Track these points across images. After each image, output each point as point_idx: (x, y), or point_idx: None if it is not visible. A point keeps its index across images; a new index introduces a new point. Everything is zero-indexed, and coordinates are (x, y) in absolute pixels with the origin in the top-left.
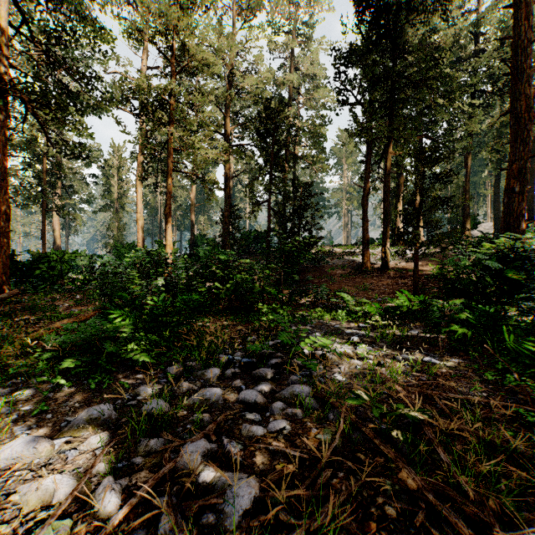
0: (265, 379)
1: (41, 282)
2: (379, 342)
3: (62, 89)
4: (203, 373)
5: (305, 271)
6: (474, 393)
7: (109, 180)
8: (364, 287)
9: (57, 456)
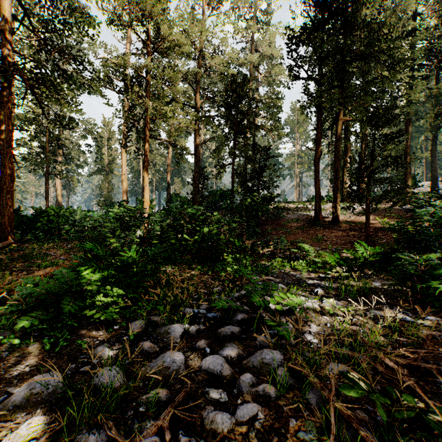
0: (231, 339)
1: (42, 233)
2: (344, 294)
3: (58, 71)
4: (166, 330)
5: (264, 224)
6: None
7: (101, 149)
8: (317, 239)
9: None
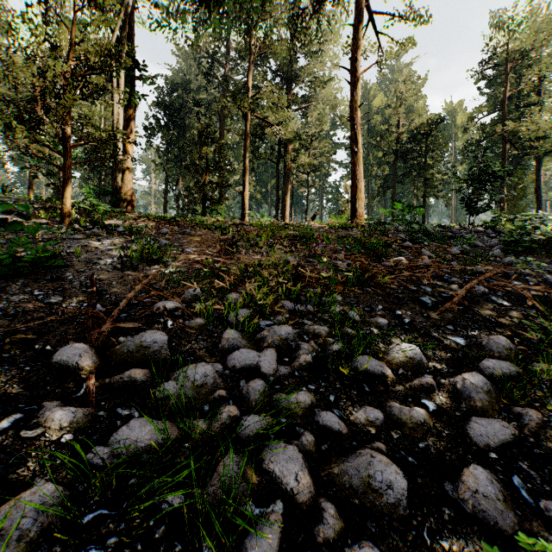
0: None
1: None
2: None
3: None
4: None
5: None
6: None
7: None
8: None
9: None
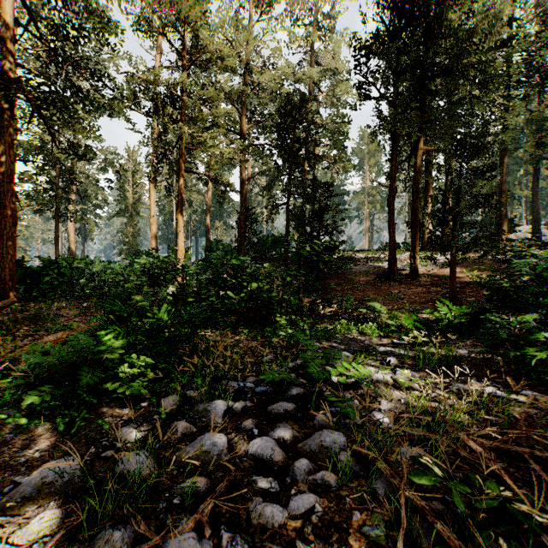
0: (284, 418)
1: (51, 289)
2: (422, 364)
3: (71, 89)
4: (205, 408)
5: (326, 278)
6: None
7: (124, 184)
8: (391, 296)
9: None
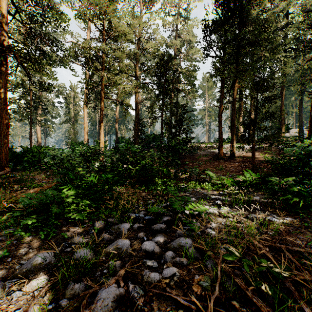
0: (160, 232)
1: (28, 164)
2: (234, 204)
3: (39, 51)
4: (118, 227)
5: (183, 158)
6: (309, 245)
7: (69, 105)
8: (220, 168)
9: (5, 296)
